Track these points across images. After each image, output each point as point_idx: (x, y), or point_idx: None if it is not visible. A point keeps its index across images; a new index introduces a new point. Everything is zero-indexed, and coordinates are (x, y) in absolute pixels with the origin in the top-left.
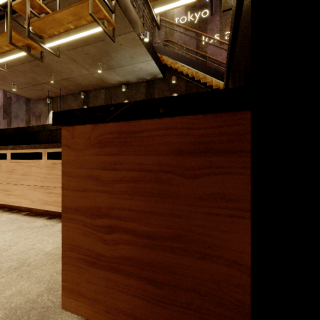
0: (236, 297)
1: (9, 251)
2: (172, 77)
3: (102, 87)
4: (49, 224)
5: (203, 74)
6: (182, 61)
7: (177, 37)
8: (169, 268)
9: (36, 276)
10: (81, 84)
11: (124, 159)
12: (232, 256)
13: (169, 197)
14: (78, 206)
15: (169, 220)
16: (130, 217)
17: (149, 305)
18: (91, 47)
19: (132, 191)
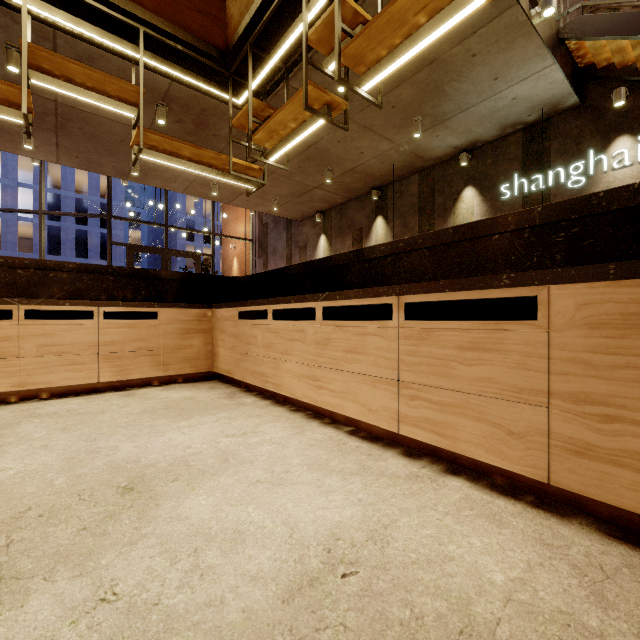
0: None
1: (394, 546)
2: (614, 91)
3: (413, 170)
4: (422, 475)
5: None
6: None
7: None
8: None
9: None
10: (373, 175)
11: None
12: None
13: None
14: None
15: None
16: None
17: None
18: (404, 89)
19: None
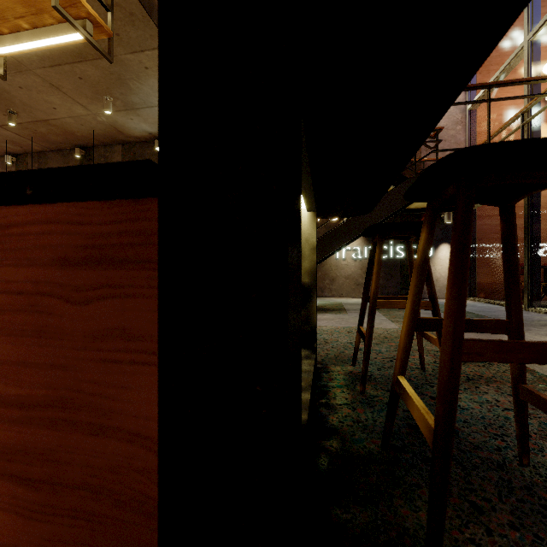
0: (140, 490)
1: None
2: None
3: (116, 141)
4: None
5: None
6: None
7: None
8: (49, 455)
9: None
10: (74, 133)
11: None
12: (135, 426)
13: (49, 337)
14: None
15: (49, 375)
16: None
17: (21, 520)
18: (89, 67)
19: None
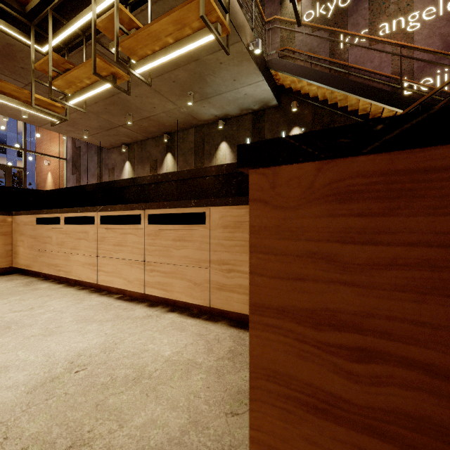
0: None
1: (116, 352)
2: (292, 102)
3: (191, 125)
4: (153, 315)
5: (342, 94)
6: (309, 77)
7: (299, 43)
8: None
9: (166, 397)
10: (164, 124)
11: (400, 224)
12: None
13: None
14: (286, 305)
15: None
16: (415, 336)
17: None
18: (180, 72)
19: (421, 286)
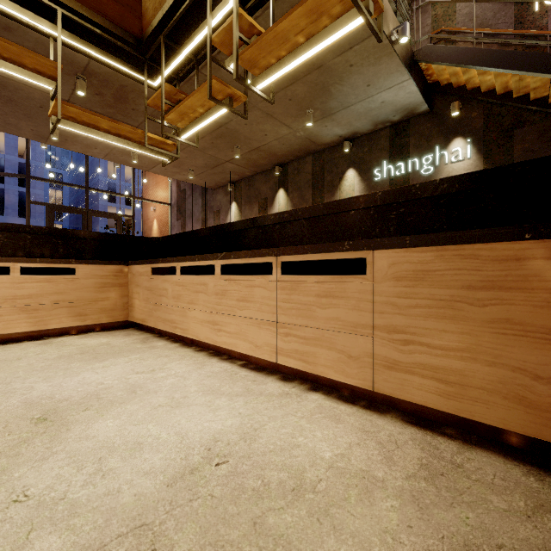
0: None
1: (259, 442)
2: (452, 104)
3: (308, 152)
4: (291, 393)
5: (540, 79)
6: (483, 62)
7: (462, 19)
8: None
9: (349, 531)
10: (276, 154)
11: None
12: None
13: None
14: None
15: None
16: None
17: None
18: (298, 86)
19: None
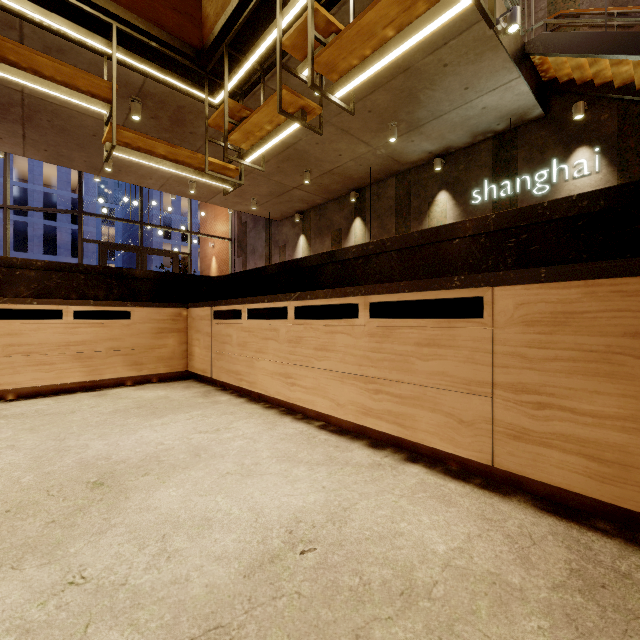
0: None
1: (351, 526)
2: (574, 105)
3: (390, 173)
4: (384, 463)
5: None
6: (618, 49)
7: None
8: None
9: None
10: (352, 177)
11: None
12: None
13: None
14: None
15: None
16: None
17: None
18: (380, 94)
19: None
